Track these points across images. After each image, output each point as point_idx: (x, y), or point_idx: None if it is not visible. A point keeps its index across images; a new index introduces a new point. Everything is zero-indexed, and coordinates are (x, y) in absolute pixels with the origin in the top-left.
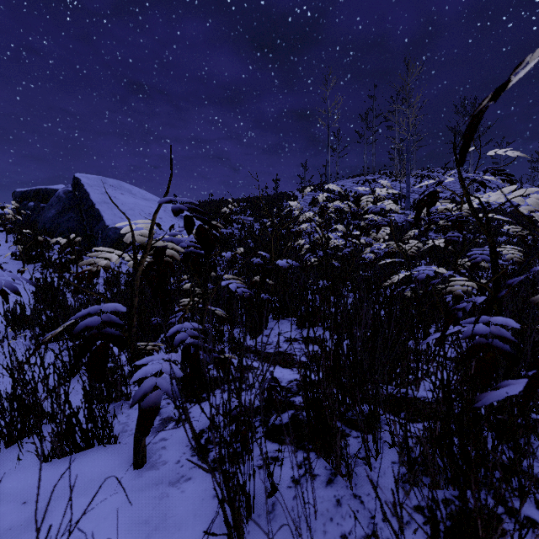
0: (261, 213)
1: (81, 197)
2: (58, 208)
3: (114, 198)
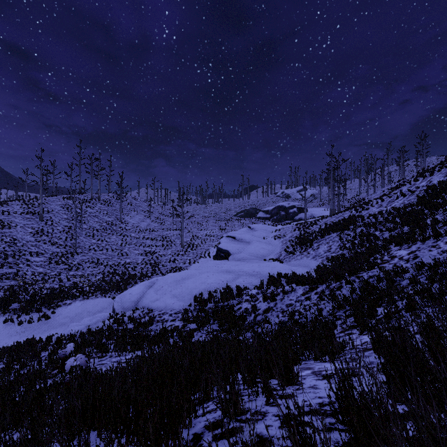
0: None
1: None
2: None
3: None
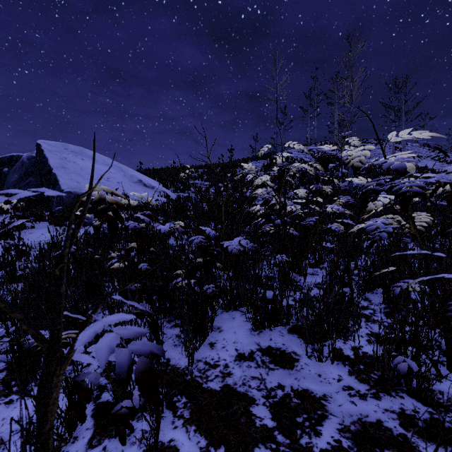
0: (216, 178)
1: (40, 162)
2: (20, 173)
3: (73, 163)
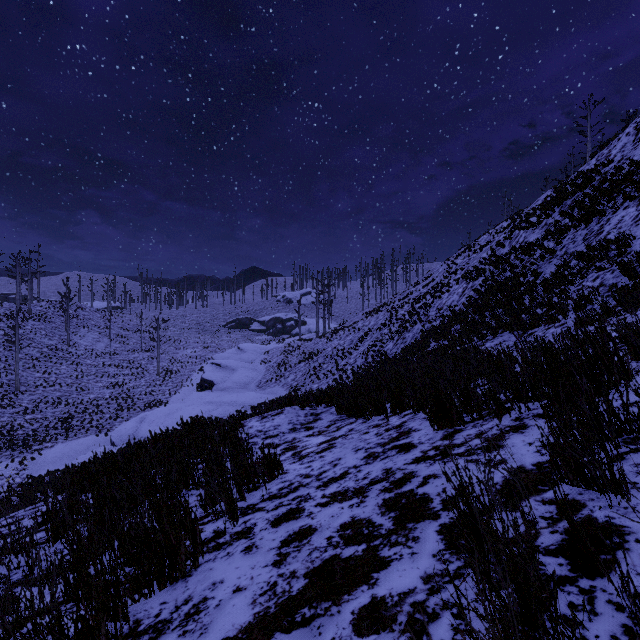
0: None
1: None
2: None
3: None
